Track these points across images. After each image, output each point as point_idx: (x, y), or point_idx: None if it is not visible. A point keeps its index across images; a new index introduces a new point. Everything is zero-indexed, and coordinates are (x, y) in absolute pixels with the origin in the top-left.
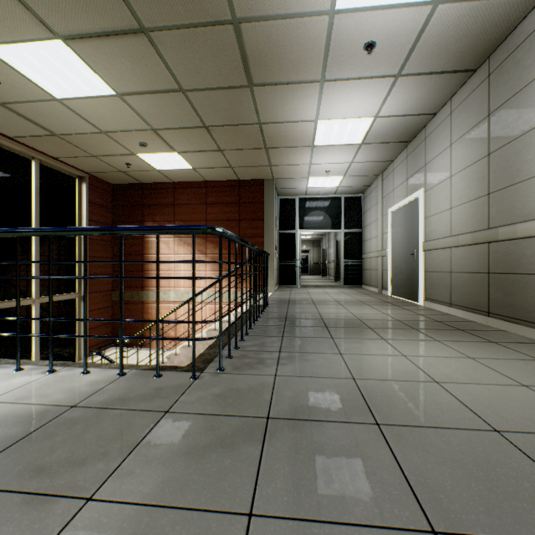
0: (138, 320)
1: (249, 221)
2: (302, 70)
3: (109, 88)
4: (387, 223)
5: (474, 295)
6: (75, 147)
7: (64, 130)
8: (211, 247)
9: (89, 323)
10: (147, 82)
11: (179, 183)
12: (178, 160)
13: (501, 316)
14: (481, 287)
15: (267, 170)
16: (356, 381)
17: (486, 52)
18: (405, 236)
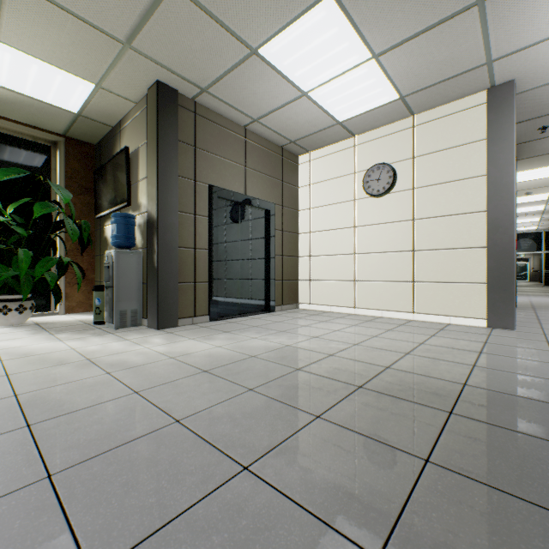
0: None
1: None
2: None
3: None
4: None
5: None
6: None
7: None
8: None
9: None
10: None
11: None
12: None
13: None
14: None
15: None
16: None
17: None
18: None
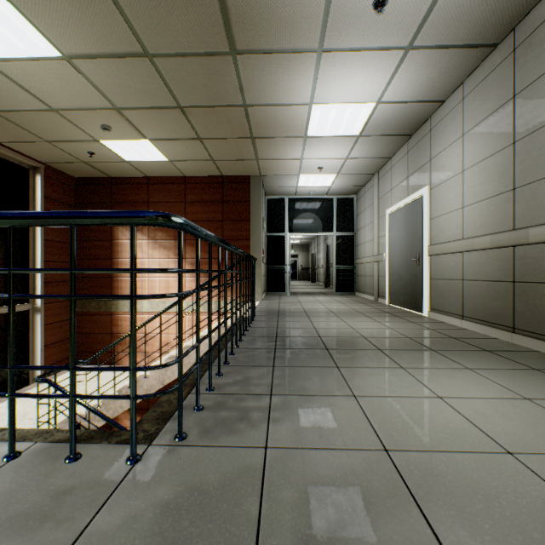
0: (39, 367)
1: (234, 222)
2: (296, 34)
3: (52, 46)
4: (384, 226)
5: (494, 307)
6: (21, 129)
7: (3, 105)
8: (191, 250)
9: (45, 339)
10: (101, 40)
11: (154, 178)
12: (150, 149)
13: (531, 333)
14: (503, 298)
15: (254, 164)
16: (391, 457)
17: (513, 20)
18: (406, 240)
